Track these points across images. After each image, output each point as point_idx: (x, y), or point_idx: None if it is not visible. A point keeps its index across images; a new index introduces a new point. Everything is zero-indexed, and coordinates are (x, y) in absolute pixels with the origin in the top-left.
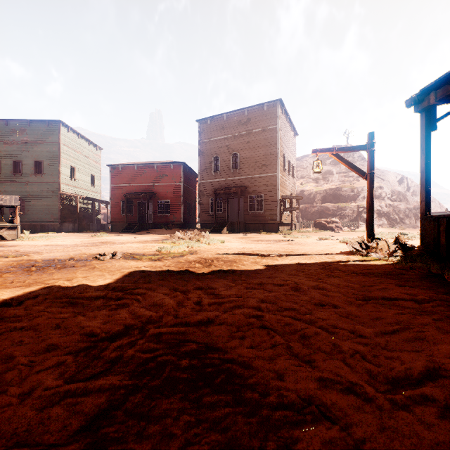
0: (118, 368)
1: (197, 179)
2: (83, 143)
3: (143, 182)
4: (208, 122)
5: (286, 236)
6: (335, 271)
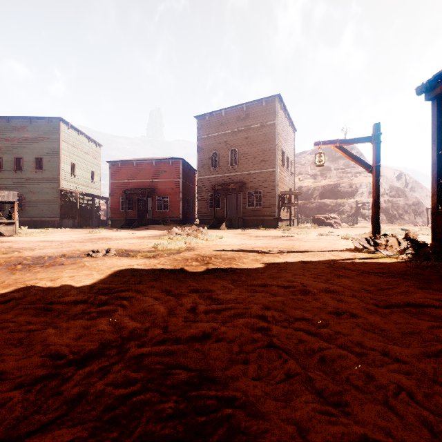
0: (78, 413)
1: (195, 175)
2: (83, 139)
3: (142, 178)
4: (206, 118)
5: (285, 232)
6: (344, 271)
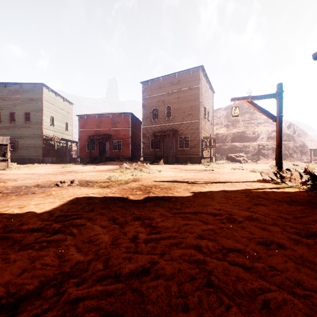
0: None
1: (141, 125)
2: (59, 99)
3: (102, 127)
4: (149, 83)
5: (207, 167)
6: (260, 199)
